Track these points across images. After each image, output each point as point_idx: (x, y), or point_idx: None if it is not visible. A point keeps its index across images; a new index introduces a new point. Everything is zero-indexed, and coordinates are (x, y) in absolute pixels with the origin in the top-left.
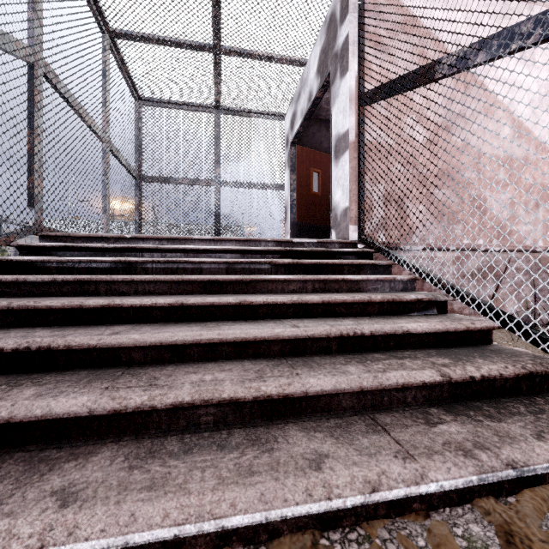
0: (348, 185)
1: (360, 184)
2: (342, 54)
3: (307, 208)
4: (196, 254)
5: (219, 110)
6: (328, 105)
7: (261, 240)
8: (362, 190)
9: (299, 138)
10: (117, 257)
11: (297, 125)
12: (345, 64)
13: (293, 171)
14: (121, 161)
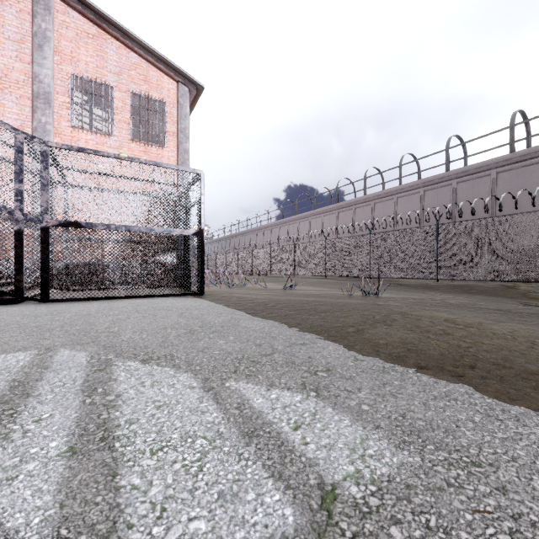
0: None
1: None
2: None
3: None
4: None
5: None
6: None
7: None
8: None
9: None
10: None
11: None
12: None
13: None
14: None
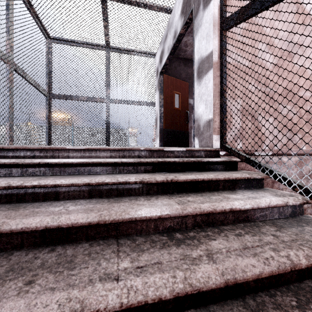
0: (212, 100)
1: (223, 99)
2: None
3: (171, 119)
4: (63, 168)
5: (109, 48)
6: (186, 46)
7: (134, 149)
8: (224, 104)
9: (165, 70)
10: None
11: (164, 59)
12: None
13: (162, 93)
14: (29, 81)
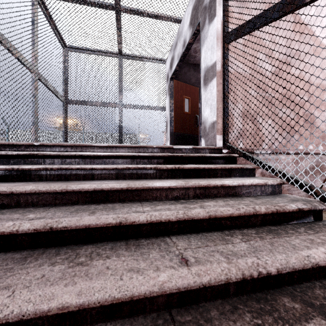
0: (216, 104)
1: (225, 103)
2: (210, 5)
3: (181, 123)
4: (93, 159)
5: (121, 55)
6: (195, 53)
7: (148, 147)
8: (226, 107)
9: (176, 76)
10: (11, 165)
11: (174, 65)
12: (213, 12)
13: (172, 98)
14: (49, 88)
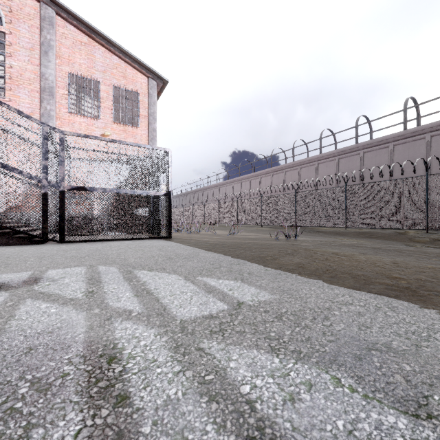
0: None
1: None
2: None
3: None
4: None
5: None
6: None
7: None
8: None
9: None
10: None
11: None
12: None
13: None
14: None
